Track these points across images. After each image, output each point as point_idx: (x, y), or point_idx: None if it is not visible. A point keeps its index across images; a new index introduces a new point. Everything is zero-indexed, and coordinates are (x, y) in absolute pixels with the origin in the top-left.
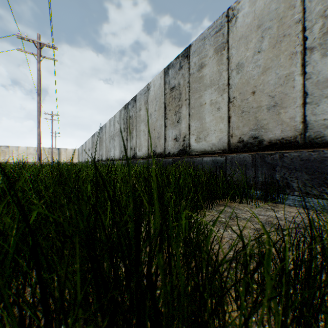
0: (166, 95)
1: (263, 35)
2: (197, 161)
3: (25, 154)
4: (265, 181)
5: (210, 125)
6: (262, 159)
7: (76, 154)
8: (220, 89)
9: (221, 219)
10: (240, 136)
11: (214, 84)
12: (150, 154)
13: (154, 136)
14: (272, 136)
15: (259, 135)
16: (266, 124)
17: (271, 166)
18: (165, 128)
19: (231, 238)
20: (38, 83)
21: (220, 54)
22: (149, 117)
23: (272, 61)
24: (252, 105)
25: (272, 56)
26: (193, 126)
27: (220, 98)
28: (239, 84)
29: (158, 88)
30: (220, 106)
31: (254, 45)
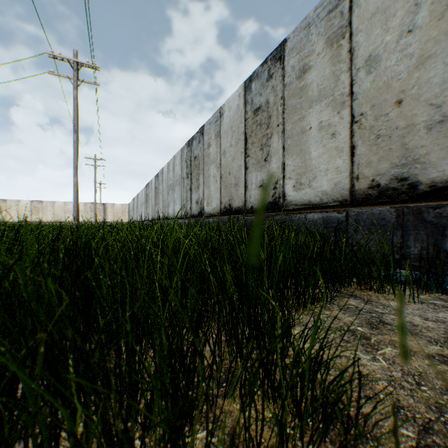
0: (247, 121)
1: (418, 1)
2: (296, 220)
3: (63, 211)
4: (427, 255)
5: (319, 163)
6: (416, 215)
7: (126, 210)
8: (336, 104)
9: (353, 326)
10: (372, 178)
11: (326, 96)
12: (223, 210)
13: (229, 182)
14: (436, 174)
15: (409, 174)
16: (425, 155)
17: (436, 228)
18: (246, 171)
19: (392, 381)
20: (75, 116)
21: (335, 46)
22: (223, 155)
23: (437, 43)
24: (396, 124)
25: (436, 34)
26: (290, 165)
27: (336, 117)
28: (371, 91)
29: (235, 112)
30: (335, 130)
31: (401, 22)
